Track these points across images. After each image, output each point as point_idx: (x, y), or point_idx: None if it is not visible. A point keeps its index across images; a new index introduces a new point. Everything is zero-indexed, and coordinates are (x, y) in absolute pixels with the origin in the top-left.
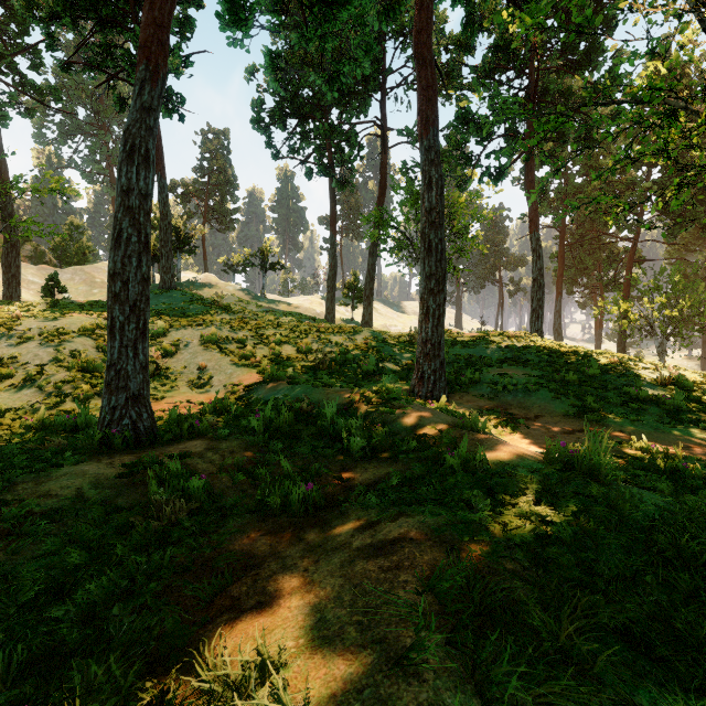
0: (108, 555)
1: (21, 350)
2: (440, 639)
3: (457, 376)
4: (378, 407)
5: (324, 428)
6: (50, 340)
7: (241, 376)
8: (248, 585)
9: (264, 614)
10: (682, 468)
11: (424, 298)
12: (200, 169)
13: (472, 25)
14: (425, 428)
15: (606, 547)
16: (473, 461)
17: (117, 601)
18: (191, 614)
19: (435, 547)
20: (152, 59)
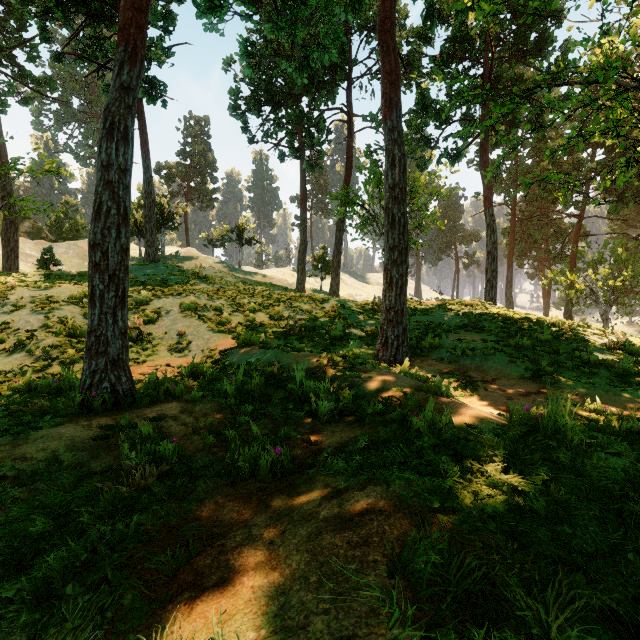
0: (75, 522)
1: (14, 317)
2: (416, 638)
3: (418, 341)
4: (345, 371)
5: (294, 391)
6: (40, 308)
7: (217, 341)
8: (212, 557)
9: (226, 595)
10: (637, 430)
11: (387, 268)
12: (182, 153)
13: (432, 17)
14: (390, 392)
15: (580, 519)
16: (440, 426)
17: (77, 574)
18: (151, 591)
19: (404, 520)
20: (131, 41)
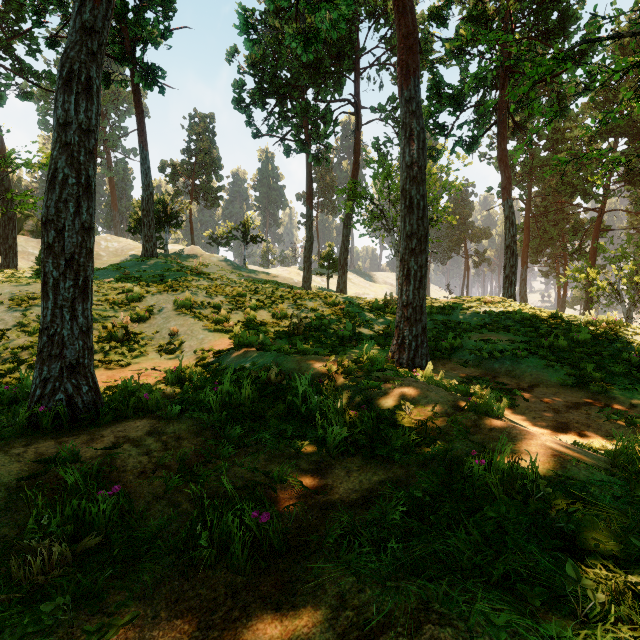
0: None
1: None
2: None
3: (436, 342)
4: (360, 380)
5: (295, 406)
6: (18, 304)
7: (212, 342)
8: None
9: None
10: None
11: (404, 259)
12: (187, 150)
13: None
14: (422, 410)
15: None
16: (523, 480)
17: None
18: None
19: None
20: None
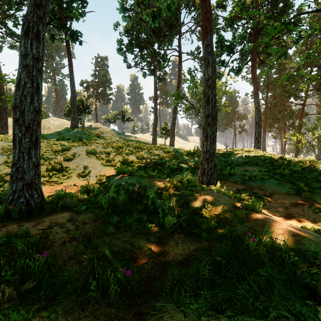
0: None
1: None
2: None
3: (221, 171)
4: (182, 191)
5: (147, 205)
6: (5, 152)
7: (105, 171)
8: None
9: None
10: None
11: (205, 128)
12: (94, 75)
13: None
14: (216, 208)
15: None
16: (280, 252)
17: None
18: None
19: None
20: None
